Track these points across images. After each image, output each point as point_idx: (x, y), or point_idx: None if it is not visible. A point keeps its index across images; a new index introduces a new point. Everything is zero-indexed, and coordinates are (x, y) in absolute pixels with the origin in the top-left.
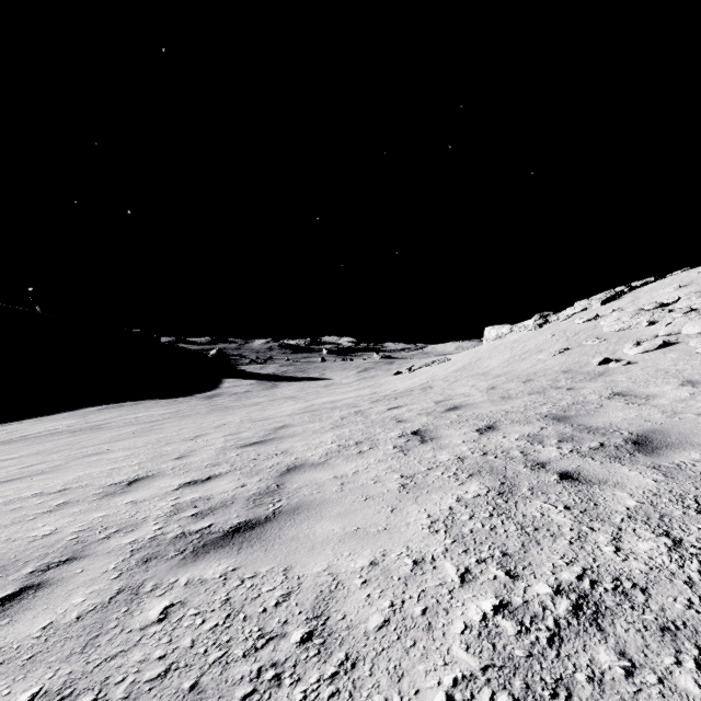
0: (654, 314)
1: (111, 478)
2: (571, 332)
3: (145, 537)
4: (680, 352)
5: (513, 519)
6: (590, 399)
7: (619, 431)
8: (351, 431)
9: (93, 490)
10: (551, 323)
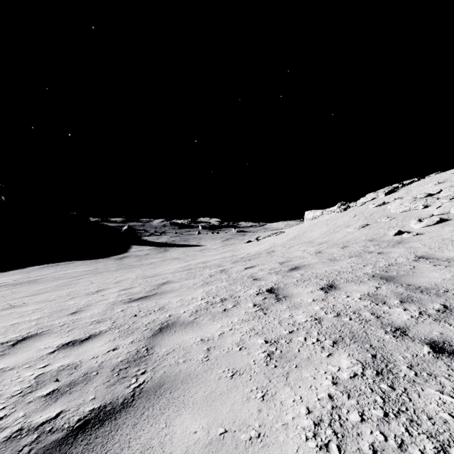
0: (427, 200)
1: (4, 335)
2: (367, 213)
3: None
4: None
5: (419, 425)
6: (401, 261)
7: (449, 291)
8: (217, 287)
9: None
10: (351, 208)
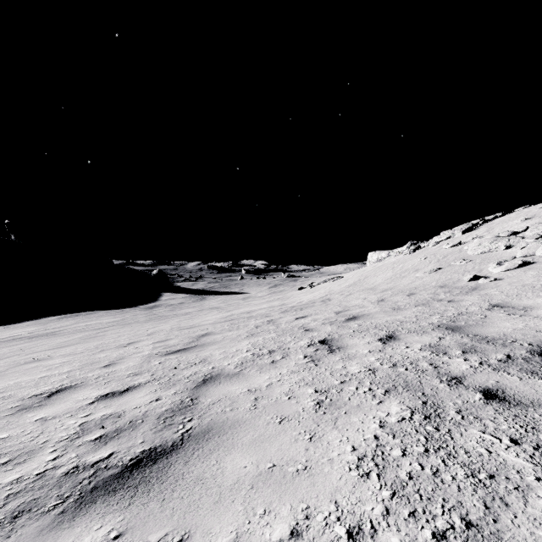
0: (510, 240)
1: (36, 388)
2: (440, 255)
3: (32, 472)
4: (538, 270)
5: (455, 458)
6: (472, 310)
7: (517, 341)
8: (264, 339)
9: (12, 402)
10: (422, 248)
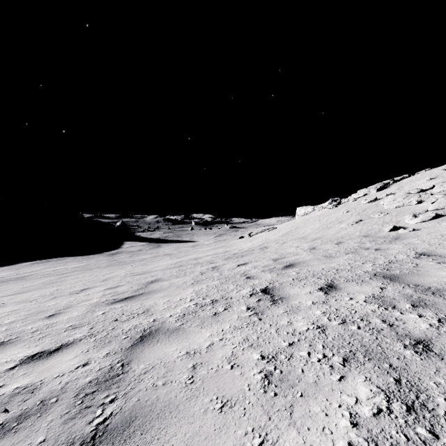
0: (421, 196)
1: None
2: (360, 209)
3: None
4: None
5: None
6: (401, 258)
7: None
8: (208, 287)
9: None
10: (343, 204)
